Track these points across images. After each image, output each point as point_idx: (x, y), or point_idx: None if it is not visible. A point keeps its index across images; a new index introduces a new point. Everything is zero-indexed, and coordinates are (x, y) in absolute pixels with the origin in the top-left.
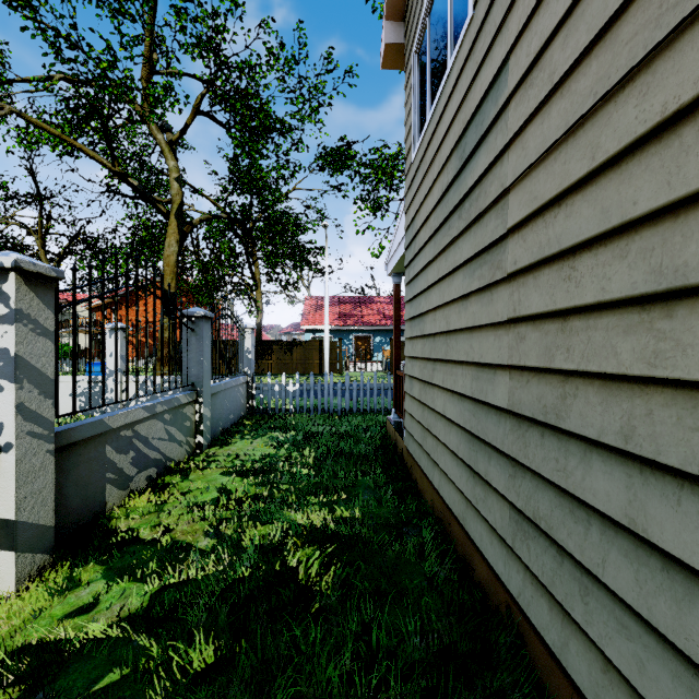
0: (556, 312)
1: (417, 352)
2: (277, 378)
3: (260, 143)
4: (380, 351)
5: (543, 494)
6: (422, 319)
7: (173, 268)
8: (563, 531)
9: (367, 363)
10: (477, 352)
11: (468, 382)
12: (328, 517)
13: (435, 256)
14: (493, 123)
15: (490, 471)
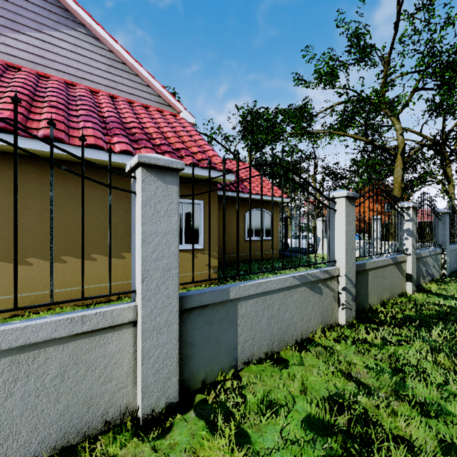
0: None
1: None
2: None
3: None
4: None
5: None
6: None
7: (399, 184)
8: None
9: None
10: None
11: None
12: None
13: None
14: None
15: None
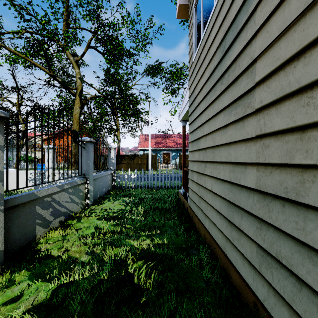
0: (295, 128)
1: (196, 158)
2: (127, 172)
3: (118, 61)
4: (174, 159)
5: (284, 242)
6: (198, 141)
7: (77, 120)
8: (302, 269)
9: (168, 165)
10: (233, 156)
11: (227, 173)
12: (150, 244)
13: (206, 107)
14: (244, 25)
15: (243, 223)
